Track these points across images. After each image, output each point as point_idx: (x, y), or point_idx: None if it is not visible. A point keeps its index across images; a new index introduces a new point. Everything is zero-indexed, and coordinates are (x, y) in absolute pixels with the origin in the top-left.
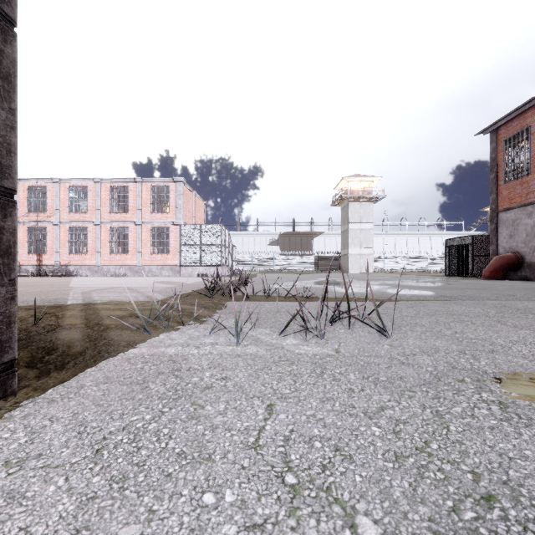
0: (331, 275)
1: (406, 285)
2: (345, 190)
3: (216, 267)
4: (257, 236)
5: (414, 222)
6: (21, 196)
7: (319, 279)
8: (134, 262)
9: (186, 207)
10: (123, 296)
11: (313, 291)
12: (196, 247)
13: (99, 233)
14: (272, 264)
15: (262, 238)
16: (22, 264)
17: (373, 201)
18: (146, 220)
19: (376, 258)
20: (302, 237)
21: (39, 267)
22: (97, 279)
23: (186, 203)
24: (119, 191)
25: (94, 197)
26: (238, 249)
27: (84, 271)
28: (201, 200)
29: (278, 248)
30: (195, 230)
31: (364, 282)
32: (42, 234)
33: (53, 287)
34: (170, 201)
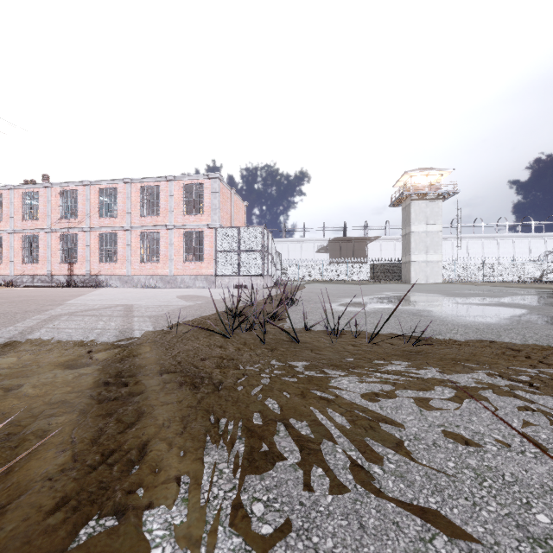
0: (397, 287)
1: (548, 307)
2: (408, 186)
3: (256, 277)
4: (304, 242)
5: (491, 223)
6: (53, 201)
7: (389, 293)
8: (165, 272)
9: (223, 208)
10: (88, 328)
11: (406, 320)
12: (234, 253)
13: (130, 239)
14: (321, 273)
15: (310, 245)
16: (54, 274)
17: (442, 198)
18: (179, 223)
19: (445, 266)
20: (354, 243)
21: (70, 276)
22: (119, 291)
23: (223, 203)
24: (149, 192)
25: (125, 200)
26: (283, 257)
27: (114, 281)
28: (241, 201)
29: (327, 256)
30: (232, 233)
31: (462, 299)
32: (73, 241)
33: (42, 304)
34: (204, 201)
